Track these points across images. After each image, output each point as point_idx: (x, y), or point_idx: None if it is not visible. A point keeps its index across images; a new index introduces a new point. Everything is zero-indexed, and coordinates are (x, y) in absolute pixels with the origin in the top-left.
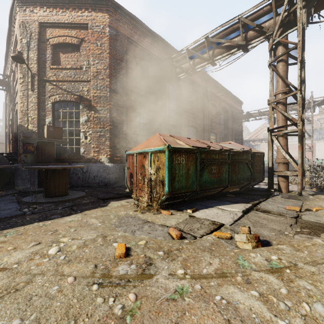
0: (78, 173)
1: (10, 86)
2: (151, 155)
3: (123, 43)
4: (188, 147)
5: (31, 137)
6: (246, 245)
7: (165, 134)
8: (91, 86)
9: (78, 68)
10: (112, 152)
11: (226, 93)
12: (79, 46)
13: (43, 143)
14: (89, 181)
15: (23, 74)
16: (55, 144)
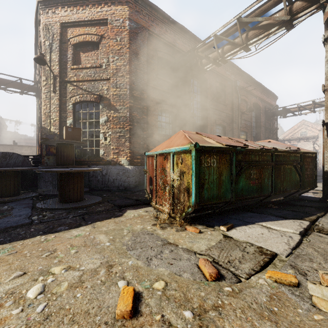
0: (97, 176)
1: (39, 92)
2: (174, 156)
3: (144, 37)
4: (220, 146)
5: (49, 139)
6: None
7: (191, 132)
8: (110, 85)
9: (97, 66)
10: (132, 154)
11: (258, 87)
12: (99, 44)
13: (62, 144)
14: (109, 184)
15: (45, 77)
16: (75, 145)
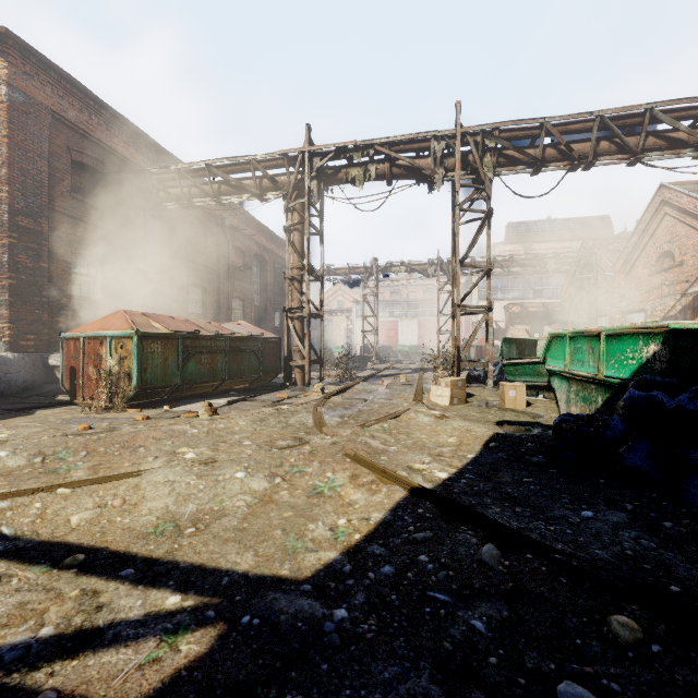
0: None
1: None
2: (112, 341)
3: (43, 122)
4: (166, 332)
5: None
6: (205, 415)
7: (135, 312)
8: None
9: None
10: (15, 331)
11: (263, 230)
12: None
13: None
14: None
15: None
16: None
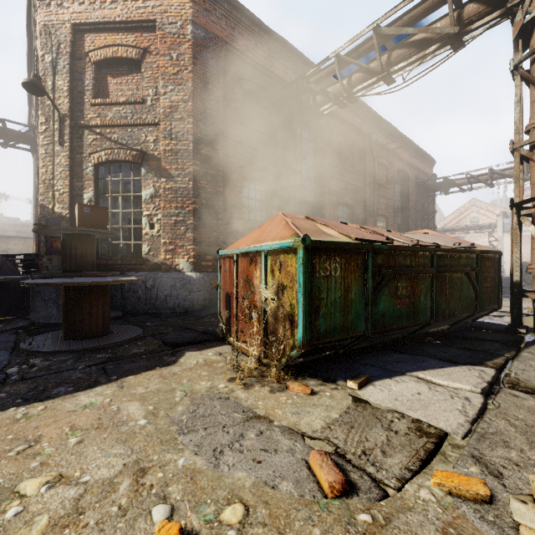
0: (137, 290)
1: (37, 144)
2: (267, 259)
3: (219, 54)
4: (347, 241)
5: (49, 226)
6: None
7: (296, 215)
8: (160, 133)
9: (138, 102)
10: (197, 252)
11: (405, 144)
12: (141, 63)
13: (73, 235)
14: (157, 305)
15: (45, 117)
16: (98, 237)
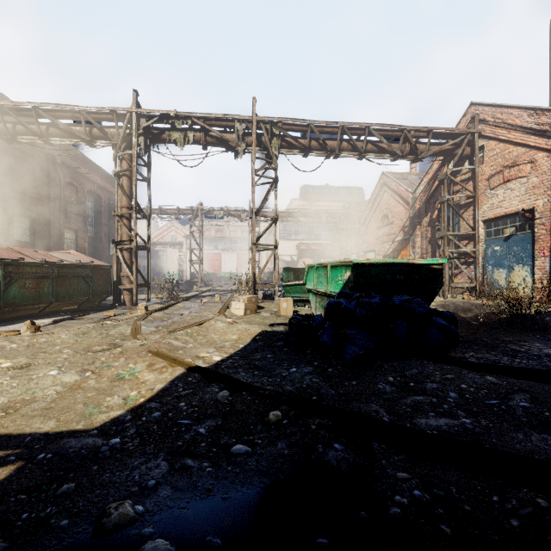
0: None
1: None
2: None
3: None
4: None
5: None
6: (27, 332)
7: None
8: None
9: None
10: None
11: (97, 170)
12: None
13: None
14: None
15: None
16: None
